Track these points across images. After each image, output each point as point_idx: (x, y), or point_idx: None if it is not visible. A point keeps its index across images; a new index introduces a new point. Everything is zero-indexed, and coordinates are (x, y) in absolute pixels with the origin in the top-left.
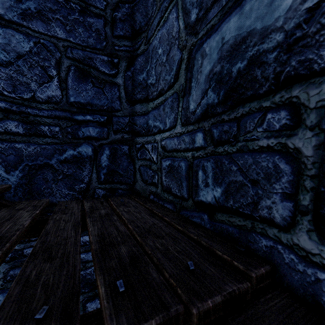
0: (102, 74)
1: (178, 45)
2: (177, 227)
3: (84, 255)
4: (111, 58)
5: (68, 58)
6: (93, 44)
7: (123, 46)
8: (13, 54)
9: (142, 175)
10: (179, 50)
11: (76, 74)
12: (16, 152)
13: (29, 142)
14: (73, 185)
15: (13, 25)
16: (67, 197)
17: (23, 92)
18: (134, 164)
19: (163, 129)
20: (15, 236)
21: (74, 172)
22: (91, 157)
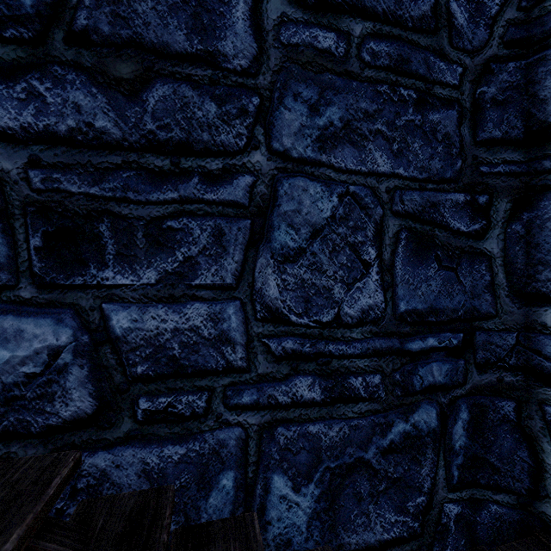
0: (455, 235)
1: None
2: None
3: None
4: (471, 195)
5: (395, 214)
6: (439, 172)
7: (500, 163)
8: (305, 229)
9: None
10: None
11: (409, 247)
12: (310, 442)
13: (330, 418)
14: (404, 500)
15: (305, 167)
16: (393, 530)
17: (321, 310)
18: (533, 450)
19: None
20: None
21: (406, 471)
22: (434, 431)
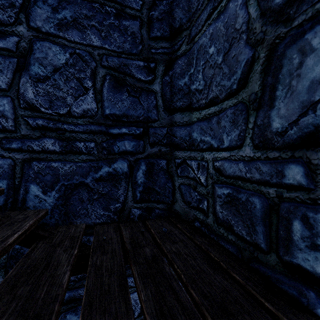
0: (138, 81)
1: (246, 40)
2: (264, 302)
3: None
4: (147, 63)
5: (103, 67)
6: (129, 50)
7: (160, 48)
8: (50, 67)
9: (183, 195)
10: (248, 46)
11: (111, 83)
12: (53, 171)
13: (65, 161)
14: (109, 204)
15: (50, 37)
16: (102, 218)
17: (59, 107)
18: (173, 181)
19: (218, 147)
20: (54, 317)
21: (110, 191)
22: (126, 173)
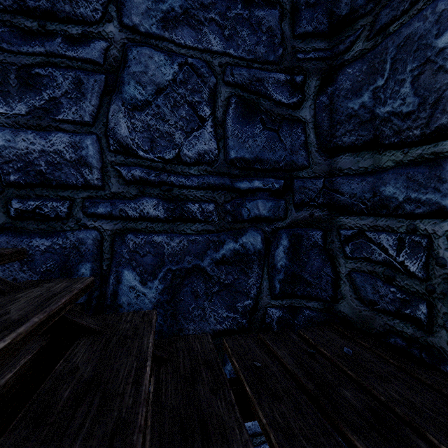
0: (277, 105)
1: None
2: None
3: (250, 423)
4: (290, 76)
5: (226, 84)
6: (264, 55)
7: (312, 51)
8: (151, 87)
9: (358, 289)
10: None
11: (238, 110)
12: (155, 249)
13: (172, 232)
14: (234, 301)
15: (151, 40)
16: (225, 323)
17: (164, 149)
18: (334, 265)
19: None
20: None
21: (236, 279)
22: (260, 252)
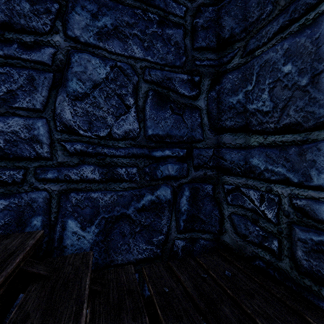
0: (182, 97)
1: None
2: None
3: None
4: (191, 76)
5: (145, 81)
6: (172, 61)
7: (205, 60)
8: (89, 83)
9: (236, 226)
10: None
11: (154, 100)
12: (92, 203)
13: (105, 190)
14: (151, 237)
15: (89, 48)
16: (144, 253)
17: (99, 129)
18: (220, 209)
19: (300, 183)
20: None
21: (152, 221)
22: (169, 201)
